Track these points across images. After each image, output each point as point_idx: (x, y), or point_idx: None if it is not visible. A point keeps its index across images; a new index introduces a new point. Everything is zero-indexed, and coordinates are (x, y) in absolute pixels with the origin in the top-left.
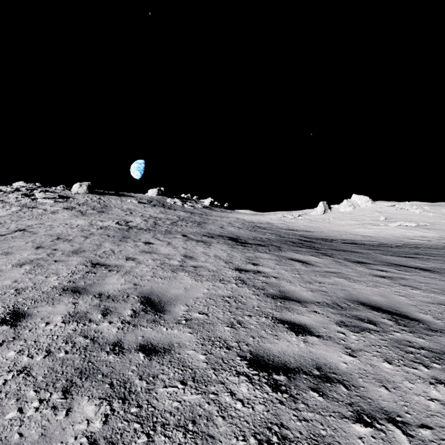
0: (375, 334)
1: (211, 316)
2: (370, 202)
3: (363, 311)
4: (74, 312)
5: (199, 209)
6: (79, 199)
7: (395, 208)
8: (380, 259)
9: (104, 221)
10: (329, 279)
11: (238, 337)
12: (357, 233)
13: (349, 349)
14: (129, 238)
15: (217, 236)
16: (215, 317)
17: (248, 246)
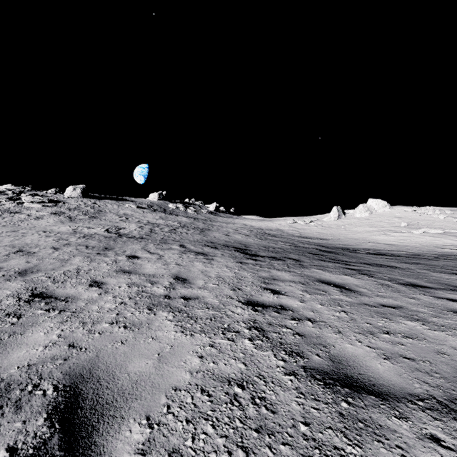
0: None
1: None
2: (388, 207)
3: None
4: None
5: (203, 215)
6: (71, 204)
7: (416, 214)
8: (434, 279)
9: (92, 228)
10: (396, 322)
11: None
12: (378, 241)
13: None
14: (112, 249)
15: (222, 246)
16: None
17: (260, 260)
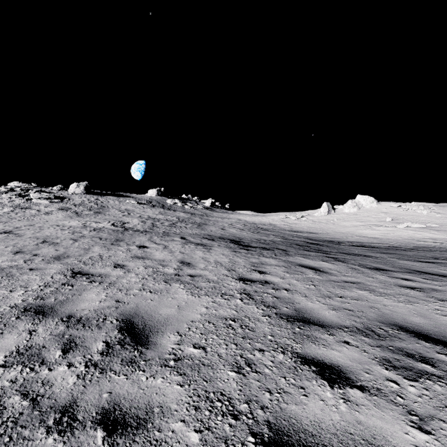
0: (441, 384)
1: (210, 352)
2: (376, 203)
3: (407, 340)
4: (26, 347)
5: (199, 210)
6: (76, 200)
7: (401, 209)
8: (398, 265)
9: (99, 222)
10: (350, 291)
11: (249, 392)
12: (363, 234)
13: (414, 415)
14: (123, 241)
15: (218, 239)
16: (215, 353)
17: (252, 250)
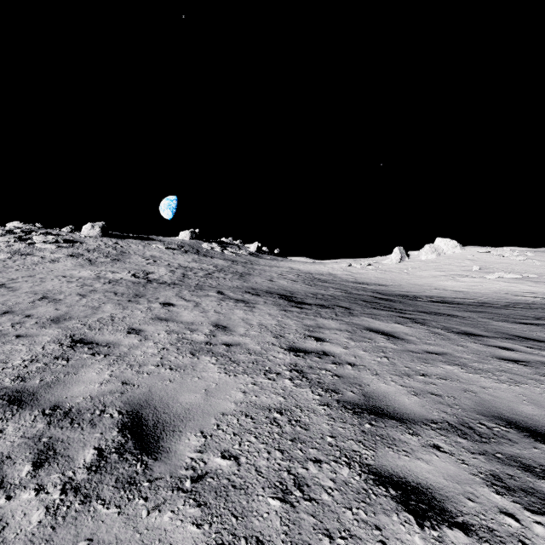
0: None
1: (245, 465)
2: (459, 248)
3: (521, 443)
4: None
5: (242, 256)
6: (89, 244)
7: (491, 256)
8: (493, 328)
9: (117, 272)
10: (435, 367)
11: (298, 537)
12: (444, 287)
13: None
14: (143, 296)
15: (265, 293)
16: (251, 467)
17: (306, 308)
